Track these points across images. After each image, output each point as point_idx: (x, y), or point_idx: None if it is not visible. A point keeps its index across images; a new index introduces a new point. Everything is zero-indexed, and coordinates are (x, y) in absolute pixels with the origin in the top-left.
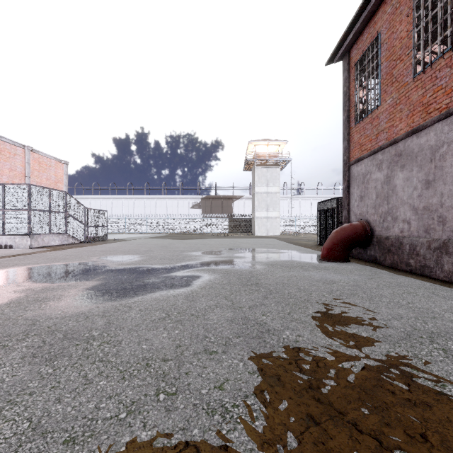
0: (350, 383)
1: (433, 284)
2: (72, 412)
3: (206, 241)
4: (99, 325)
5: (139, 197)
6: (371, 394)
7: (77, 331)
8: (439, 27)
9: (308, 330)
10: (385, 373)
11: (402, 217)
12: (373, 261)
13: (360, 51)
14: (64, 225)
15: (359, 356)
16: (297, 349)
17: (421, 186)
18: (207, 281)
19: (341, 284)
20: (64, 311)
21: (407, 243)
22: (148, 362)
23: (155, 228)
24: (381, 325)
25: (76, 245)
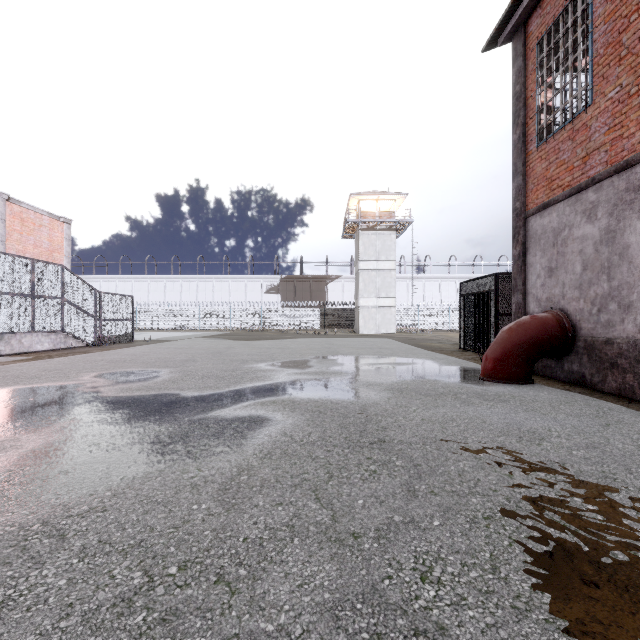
0: None
1: None
2: None
3: (285, 343)
4: None
5: (189, 278)
6: None
7: None
8: None
9: None
10: None
11: None
12: (577, 382)
13: (548, 18)
14: (59, 318)
15: None
16: None
17: None
18: (277, 434)
19: (558, 441)
20: None
21: None
22: None
23: (211, 322)
24: None
25: (78, 350)
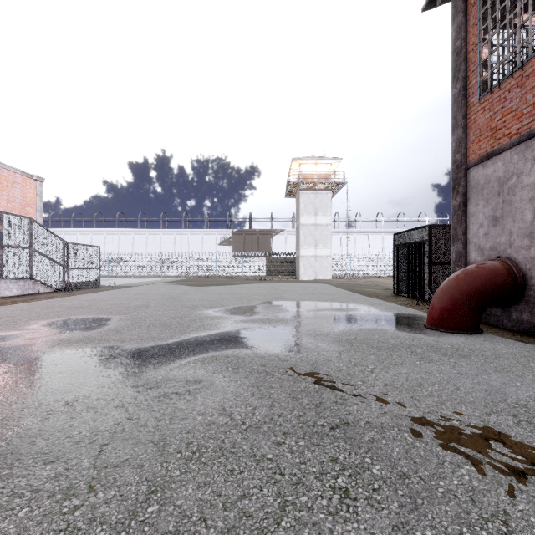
0: None
1: None
2: None
3: (235, 289)
4: None
5: (154, 231)
6: None
7: None
8: None
9: None
10: None
11: None
12: (527, 332)
13: None
14: (28, 266)
15: None
16: None
17: None
18: (213, 410)
19: None
20: None
21: None
22: None
23: (173, 269)
24: None
25: (45, 295)
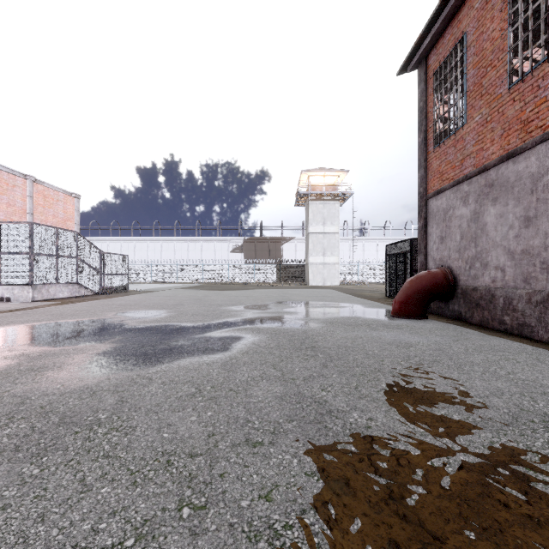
0: (446, 491)
1: (536, 347)
2: (58, 537)
3: (249, 293)
4: (108, 404)
5: (168, 239)
6: (477, 508)
7: (78, 413)
8: (542, 24)
9: (383, 411)
10: (491, 474)
11: (494, 263)
12: (457, 318)
13: (440, 57)
14: (75, 273)
15: (454, 449)
16: (370, 438)
17: (519, 224)
18: (249, 344)
19: (420, 347)
20: (64, 384)
21: (500, 295)
22: (170, 458)
23: (187, 276)
24: (477, 404)
25: (90, 297)
